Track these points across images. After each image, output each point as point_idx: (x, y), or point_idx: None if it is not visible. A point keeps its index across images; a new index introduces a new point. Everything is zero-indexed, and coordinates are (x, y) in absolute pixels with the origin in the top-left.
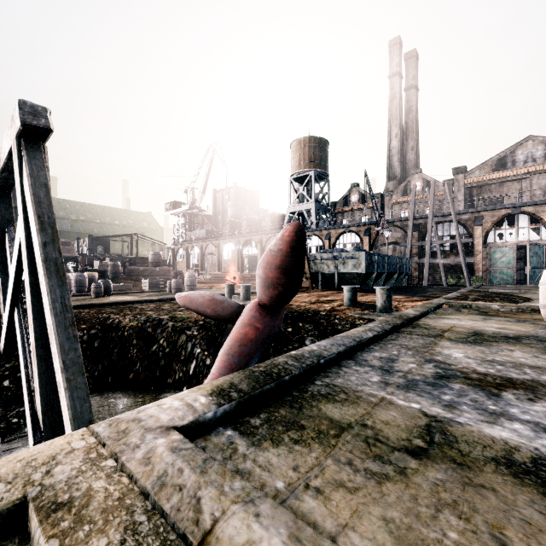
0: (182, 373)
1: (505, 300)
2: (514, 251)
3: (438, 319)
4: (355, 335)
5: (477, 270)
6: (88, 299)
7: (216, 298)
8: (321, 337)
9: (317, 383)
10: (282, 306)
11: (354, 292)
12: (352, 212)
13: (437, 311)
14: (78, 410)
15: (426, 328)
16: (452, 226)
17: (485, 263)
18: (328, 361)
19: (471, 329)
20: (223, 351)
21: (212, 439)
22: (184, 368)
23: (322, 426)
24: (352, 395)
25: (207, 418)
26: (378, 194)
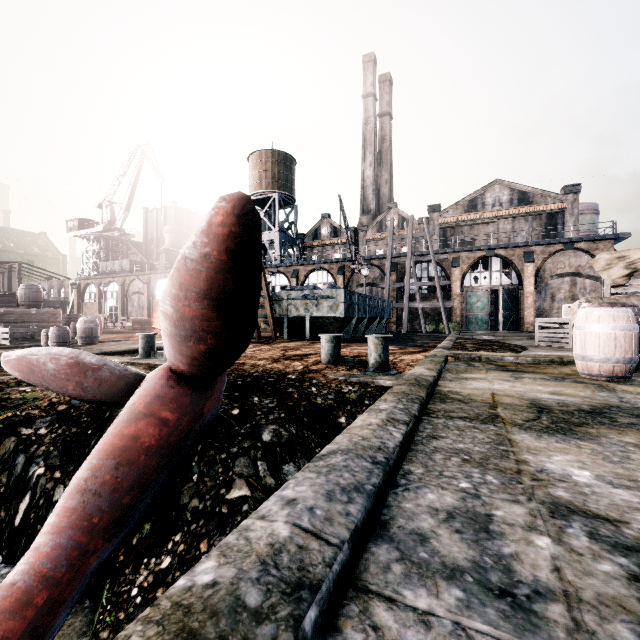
0: None
1: (505, 349)
2: (488, 295)
3: (461, 381)
4: (371, 443)
5: (455, 315)
6: None
7: (83, 360)
8: (290, 422)
9: None
10: (218, 374)
11: (337, 342)
12: (323, 248)
13: (448, 368)
14: None
15: (461, 400)
16: (430, 267)
17: (462, 308)
18: (327, 596)
19: (523, 399)
20: (73, 484)
21: None
22: (2, 514)
23: None
24: None
25: None
26: (352, 228)
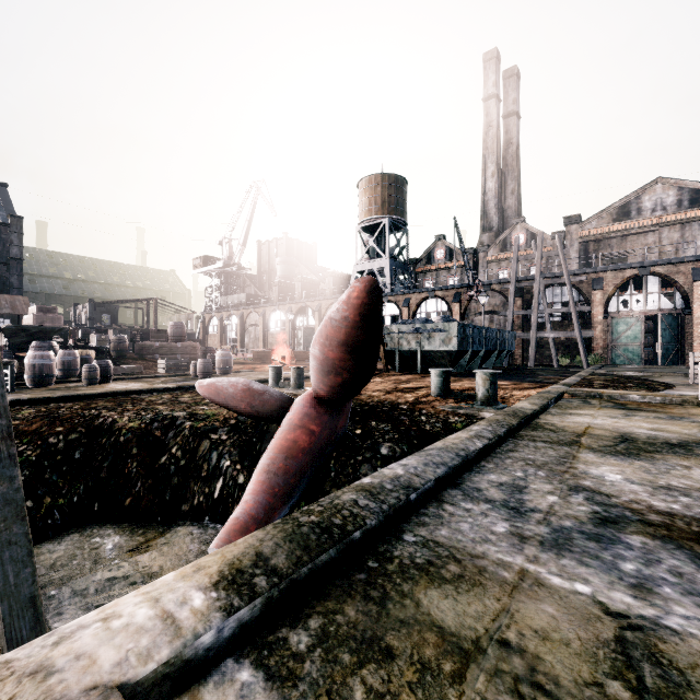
0: (203, 496)
1: (642, 387)
2: (641, 322)
3: (564, 416)
4: (457, 446)
5: (596, 346)
6: (76, 388)
7: (253, 387)
8: (402, 442)
9: (408, 539)
10: (348, 400)
11: (446, 377)
12: (437, 272)
13: (558, 404)
14: (10, 581)
15: (553, 429)
16: (565, 290)
17: (606, 337)
18: (421, 494)
19: (615, 432)
20: (261, 467)
21: (208, 699)
22: (206, 490)
23: (427, 651)
24: (470, 565)
25: (201, 647)
26: (470, 249)
